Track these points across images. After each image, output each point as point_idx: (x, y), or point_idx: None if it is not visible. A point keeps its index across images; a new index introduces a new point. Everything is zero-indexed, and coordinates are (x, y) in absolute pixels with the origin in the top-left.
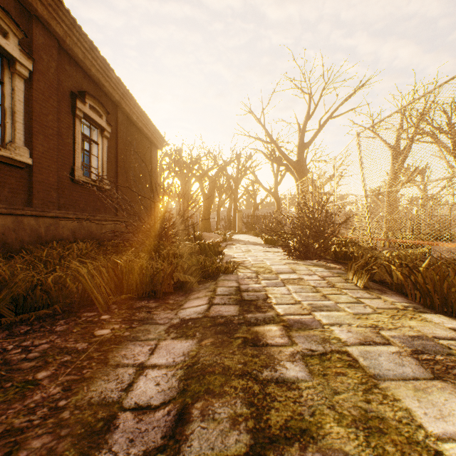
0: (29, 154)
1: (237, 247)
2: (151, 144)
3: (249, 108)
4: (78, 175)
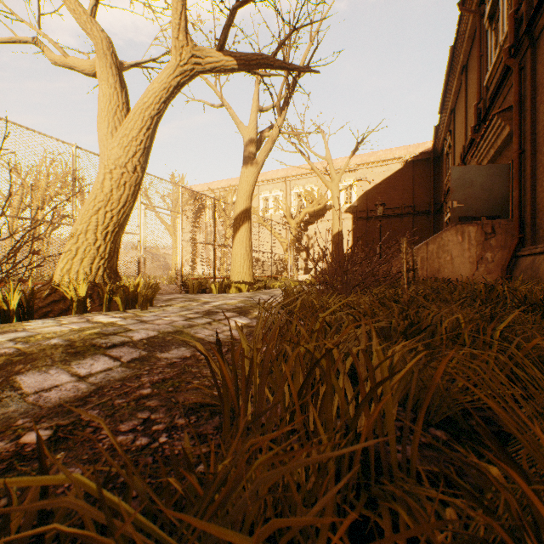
0: None
1: None
2: None
3: None
4: None
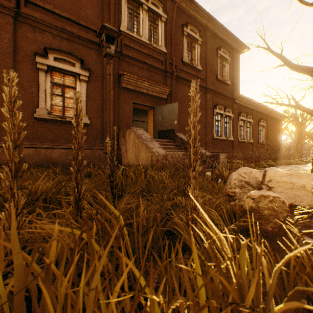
0: (252, 140)
1: None
2: (278, 120)
3: None
4: (259, 142)
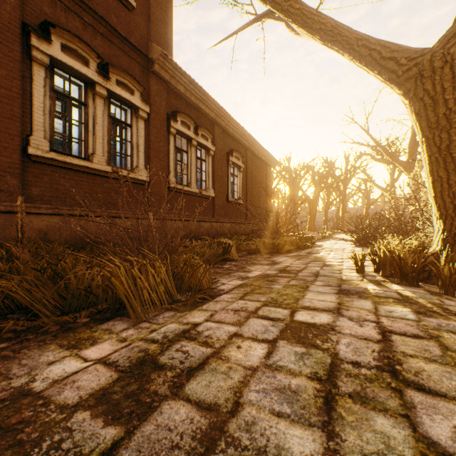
0: (213, 192)
1: (329, 241)
2: (266, 165)
3: (351, 119)
4: (229, 198)
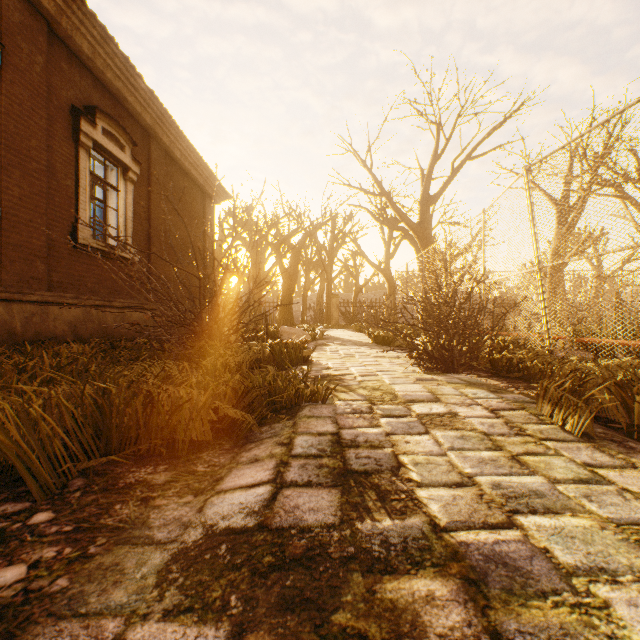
0: None
1: (332, 349)
2: (204, 195)
3: (349, 144)
4: (82, 237)
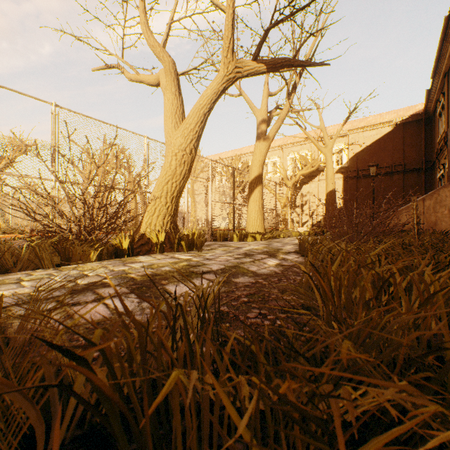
0: None
1: None
2: None
3: None
4: None
